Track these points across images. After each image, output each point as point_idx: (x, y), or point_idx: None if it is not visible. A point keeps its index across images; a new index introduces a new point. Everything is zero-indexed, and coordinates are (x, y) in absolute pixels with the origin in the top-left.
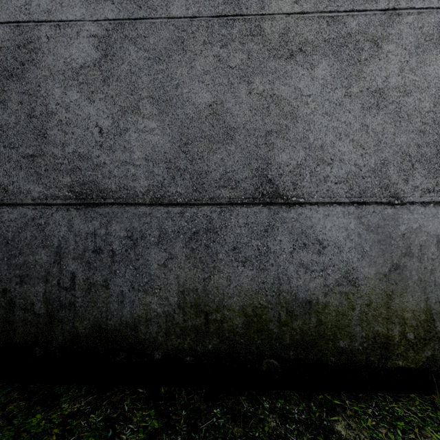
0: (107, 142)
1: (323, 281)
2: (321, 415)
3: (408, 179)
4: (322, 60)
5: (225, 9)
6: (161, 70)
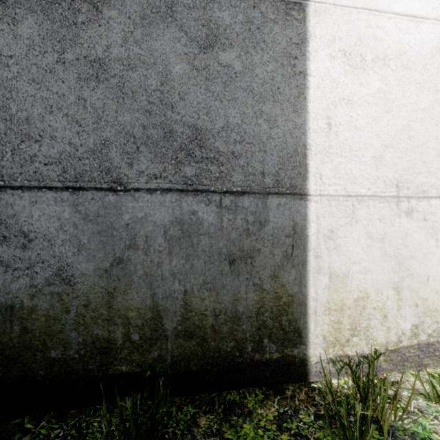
0: None
1: (29, 281)
2: None
3: (133, 162)
4: (28, 16)
5: None
6: None
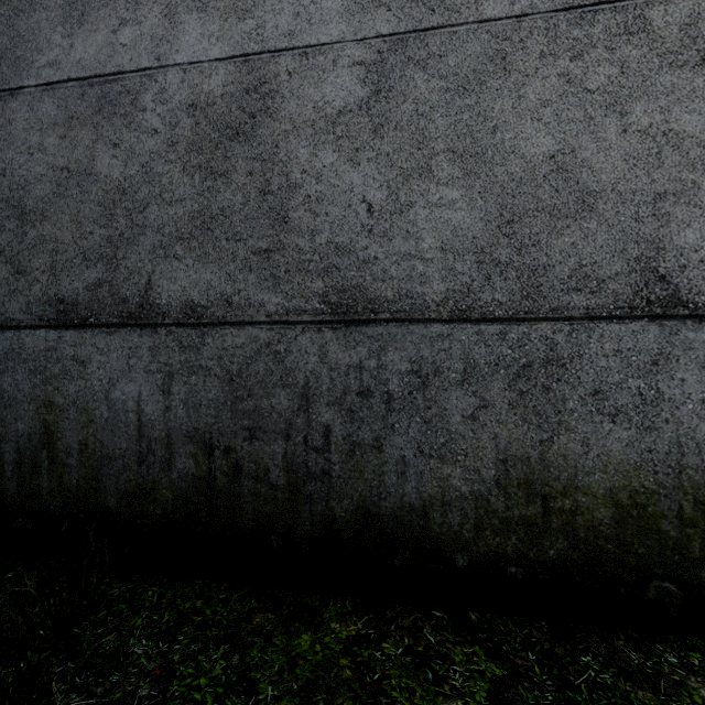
0: (380, 225)
1: None
2: None
3: None
4: None
5: None
6: (467, 106)
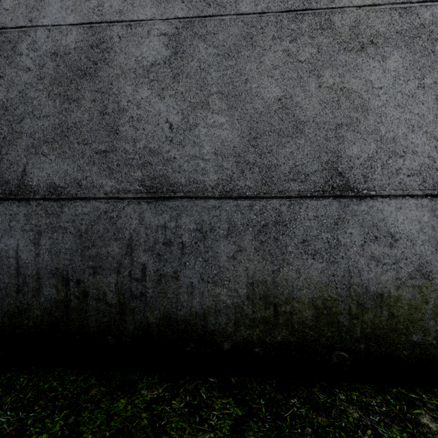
0: (177, 137)
1: (395, 274)
2: (402, 408)
3: None
4: (394, 52)
5: (294, 4)
6: (230, 66)
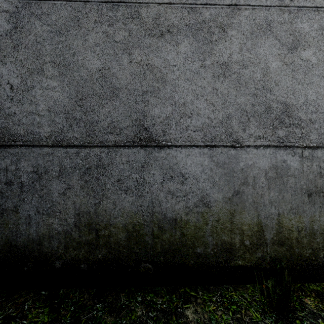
0: (17, 96)
1: (185, 204)
2: (178, 304)
3: (246, 128)
4: (184, 40)
5: None
6: (61, 41)
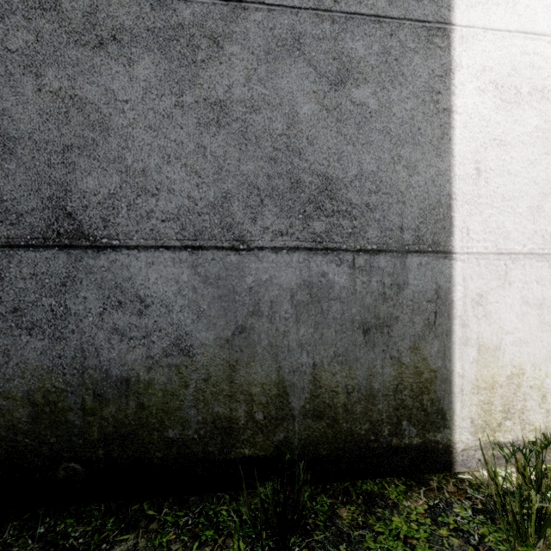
0: None
1: (146, 351)
2: (109, 535)
3: (257, 218)
4: (144, 56)
5: None
6: None
